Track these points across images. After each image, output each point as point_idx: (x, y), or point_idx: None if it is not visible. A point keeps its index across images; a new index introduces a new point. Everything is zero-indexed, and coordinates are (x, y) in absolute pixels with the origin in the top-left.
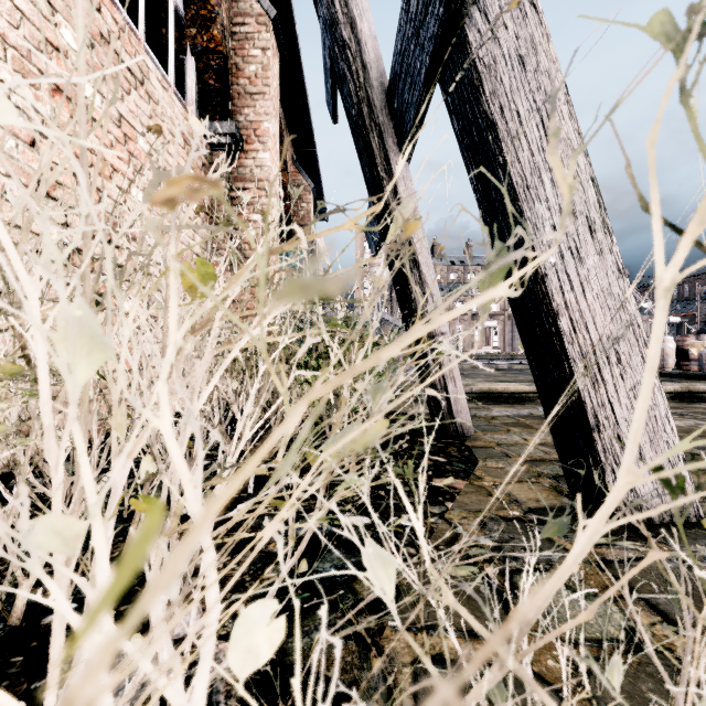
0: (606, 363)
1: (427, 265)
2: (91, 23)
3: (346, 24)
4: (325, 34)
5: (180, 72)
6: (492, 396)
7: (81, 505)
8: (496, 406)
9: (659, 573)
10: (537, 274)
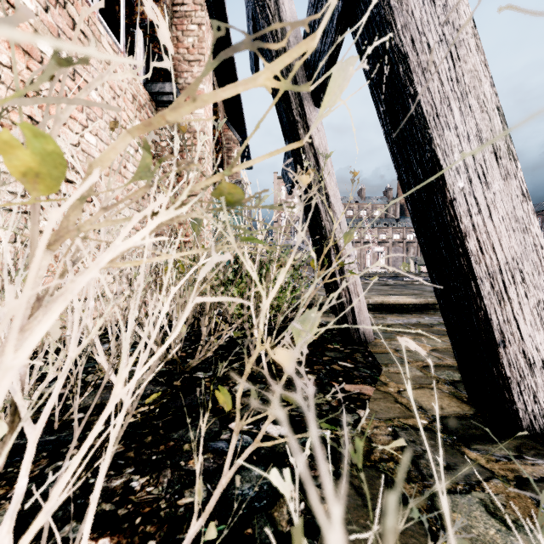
0: (511, 282)
1: (335, 197)
2: None
3: None
4: (249, 7)
5: (130, 42)
6: (385, 307)
7: (5, 422)
8: (389, 315)
9: None
10: (446, 198)
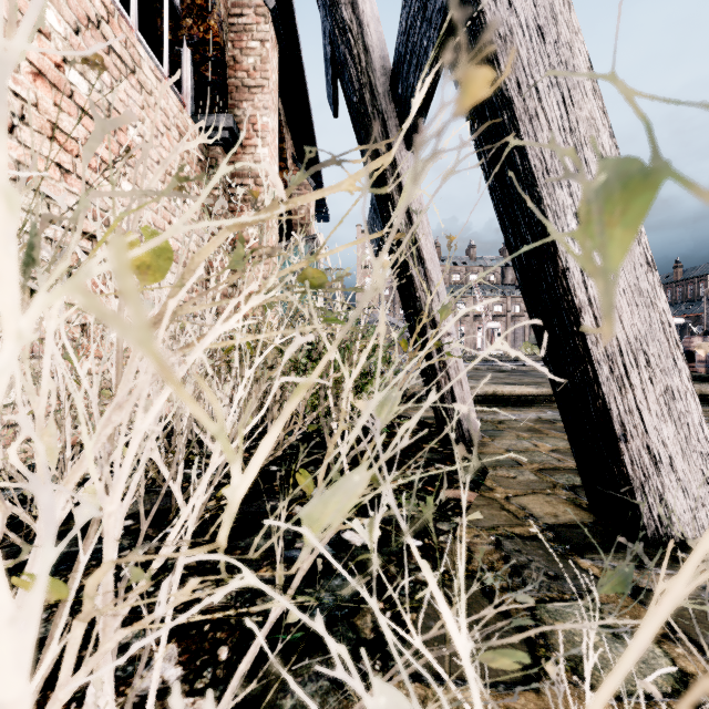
0: (634, 365)
1: (432, 261)
2: (76, 5)
3: (347, 5)
4: (326, 22)
5: (175, 64)
6: (498, 399)
7: None
8: (503, 409)
9: (702, 604)
10: (558, 267)
